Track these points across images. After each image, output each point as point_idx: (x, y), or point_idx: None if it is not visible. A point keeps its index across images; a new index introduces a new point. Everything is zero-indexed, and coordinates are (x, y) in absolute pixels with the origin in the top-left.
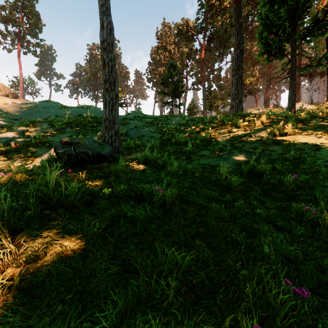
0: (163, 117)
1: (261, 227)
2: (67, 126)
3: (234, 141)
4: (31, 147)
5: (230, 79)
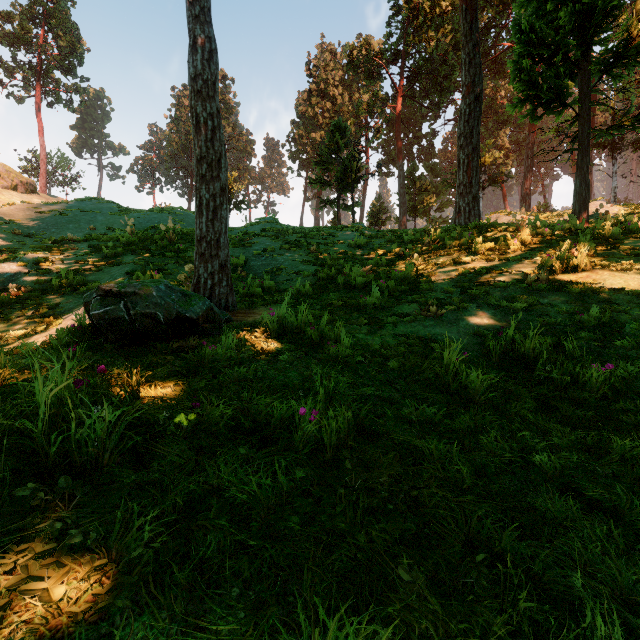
0: (320, 230)
1: (548, 505)
2: (126, 251)
3: (467, 284)
4: (50, 295)
5: (452, 155)
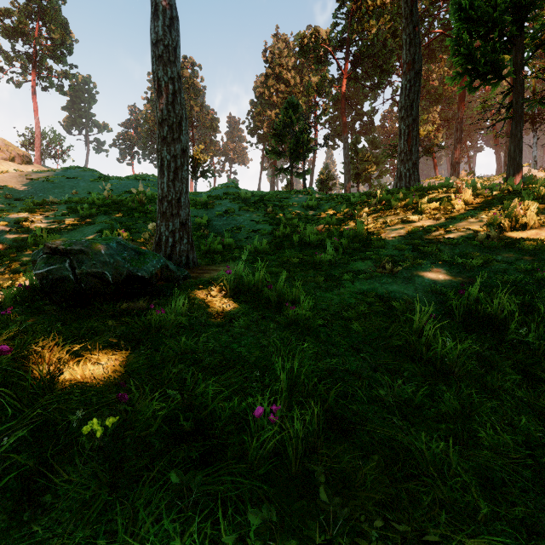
0: (275, 194)
1: None
2: (100, 212)
3: (418, 241)
4: (25, 252)
5: (389, 130)
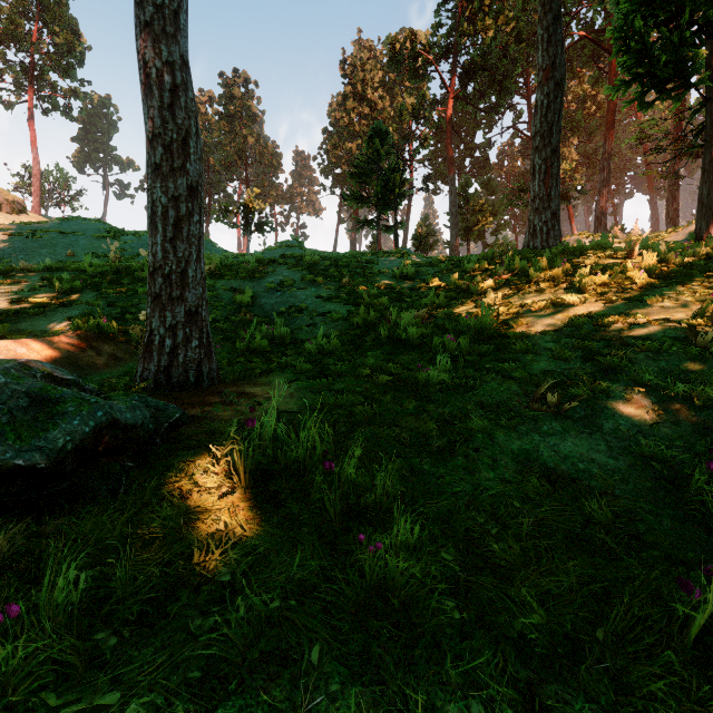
0: (355, 256)
1: None
2: (88, 285)
3: (591, 343)
4: None
5: (509, 169)
